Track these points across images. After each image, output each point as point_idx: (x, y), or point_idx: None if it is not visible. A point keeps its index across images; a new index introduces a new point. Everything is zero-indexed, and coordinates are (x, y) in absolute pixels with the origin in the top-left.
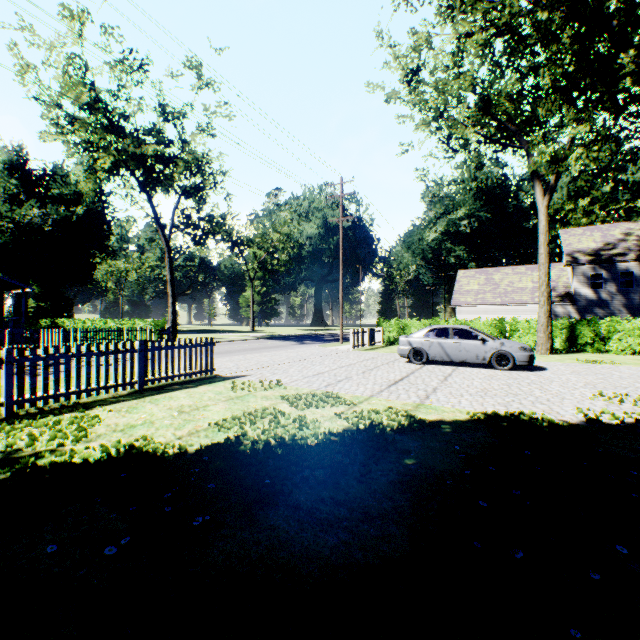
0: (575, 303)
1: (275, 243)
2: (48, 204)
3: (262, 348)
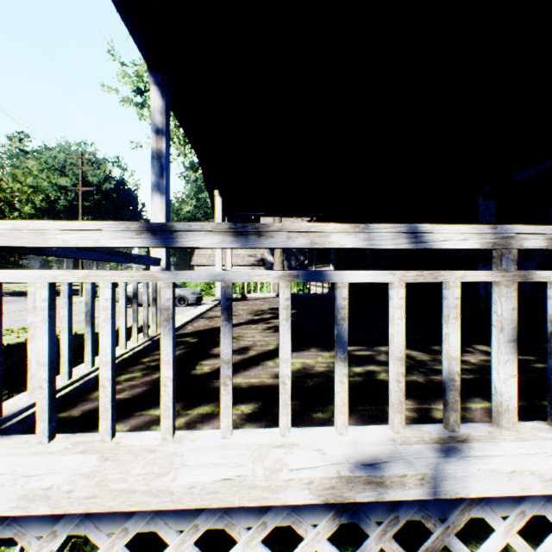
0: (265, 265)
1: (17, 193)
2: None
3: None
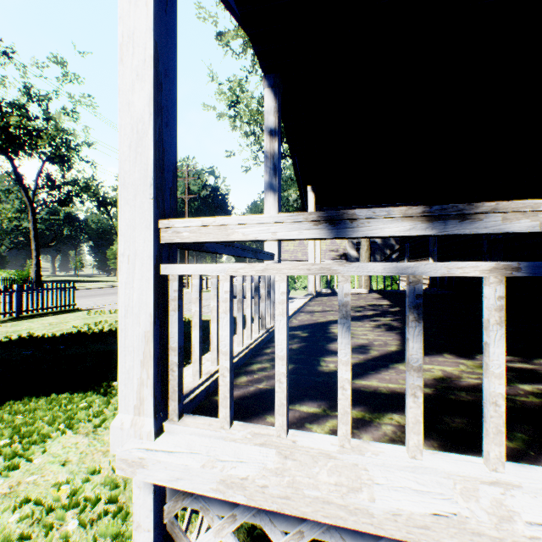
0: (347, 260)
1: None
2: None
3: None
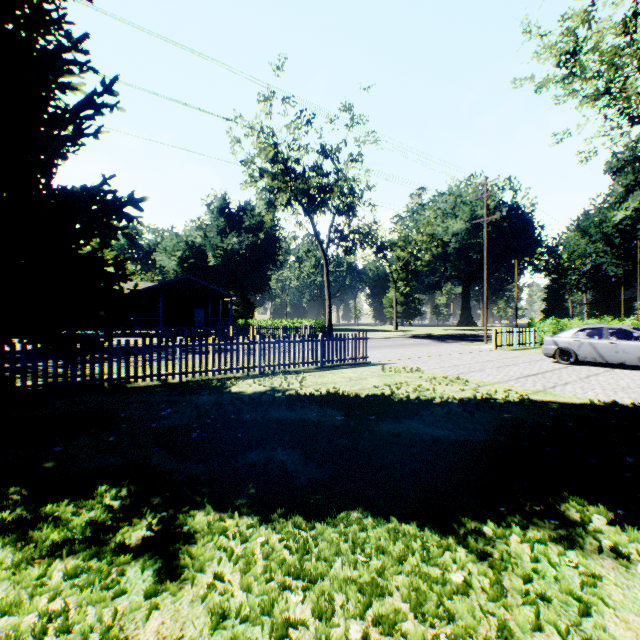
0: None
1: (417, 244)
2: (241, 233)
3: (404, 345)
